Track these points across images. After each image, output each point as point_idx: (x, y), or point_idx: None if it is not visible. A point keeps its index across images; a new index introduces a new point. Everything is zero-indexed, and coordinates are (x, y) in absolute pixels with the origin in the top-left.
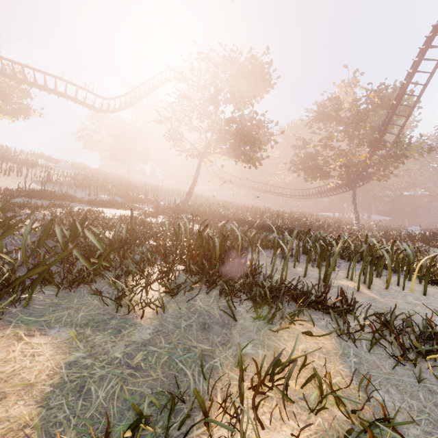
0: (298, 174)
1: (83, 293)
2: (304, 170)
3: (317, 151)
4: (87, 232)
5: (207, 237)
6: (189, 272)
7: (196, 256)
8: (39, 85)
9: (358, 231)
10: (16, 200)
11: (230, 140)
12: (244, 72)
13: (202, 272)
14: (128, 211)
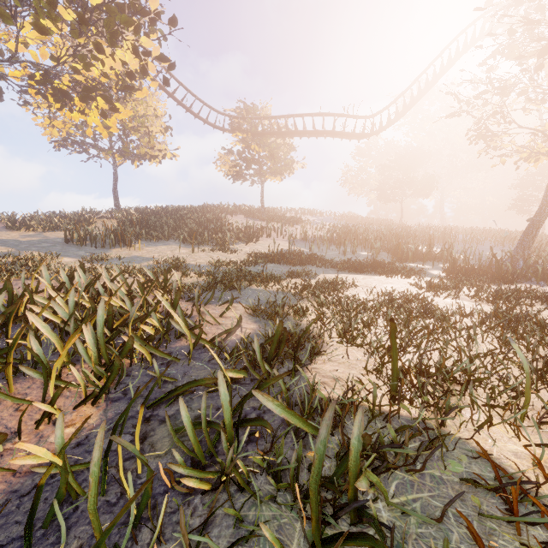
0: None
1: None
2: None
3: None
4: None
5: None
6: None
7: None
8: (298, 132)
9: None
10: (258, 267)
11: None
12: None
13: None
14: (397, 278)
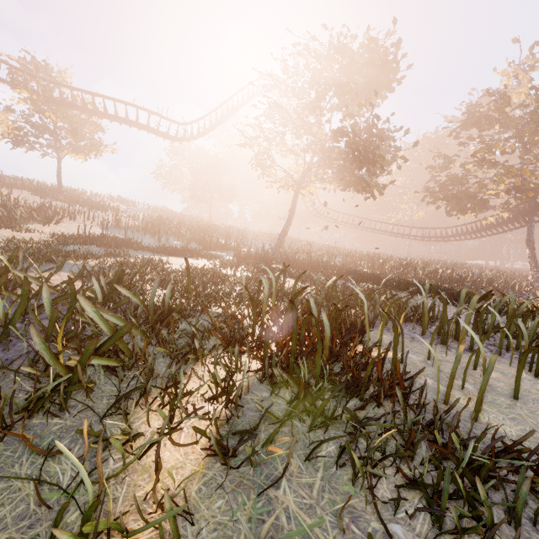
0: (437, 206)
1: (22, 447)
2: (447, 200)
3: (468, 171)
4: (82, 300)
5: (305, 302)
6: (269, 382)
7: (285, 344)
8: (109, 115)
9: None
10: (69, 247)
11: (339, 161)
12: (358, 64)
13: (295, 385)
14: (201, 260)
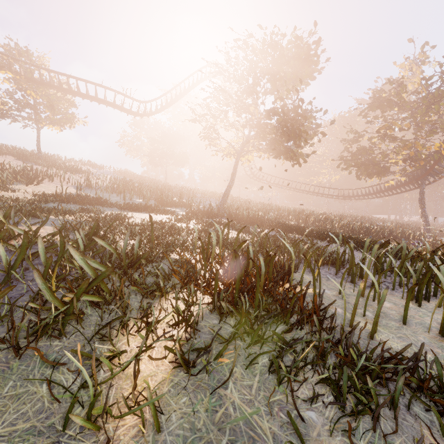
0: (350, 172)
1: (33, 362)
2: (358, 167)
3: (374, 144)
4: (72, 250)
5: (245, 250)
6: (218, 312)
7: (229, 283)
8: (81, 94)
9: (433, 239)
10: (49, 205)
11: (271, 135)
12: (287, 57)
13: (238, 314)
14: (160, 215)
